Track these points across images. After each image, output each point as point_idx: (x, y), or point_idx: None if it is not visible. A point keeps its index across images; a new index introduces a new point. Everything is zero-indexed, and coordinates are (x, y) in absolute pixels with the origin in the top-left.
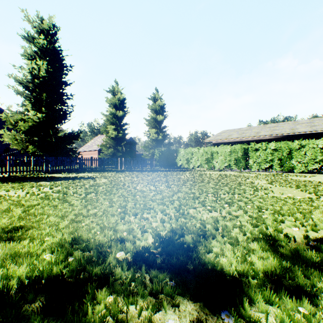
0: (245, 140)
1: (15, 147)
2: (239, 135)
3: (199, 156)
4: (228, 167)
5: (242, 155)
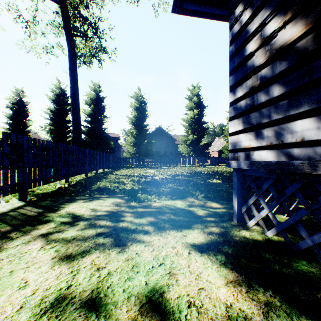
0: None
1: (184, 153)
2: None
3: None
4: None
5: None
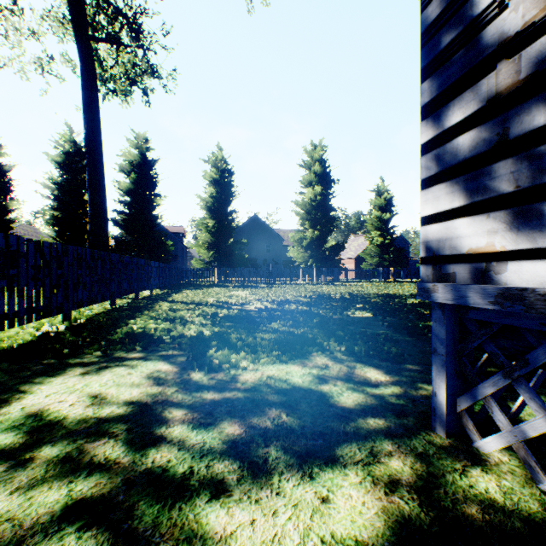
0: None
1: (299, 260)
2: None
3: None
4: None
5: None
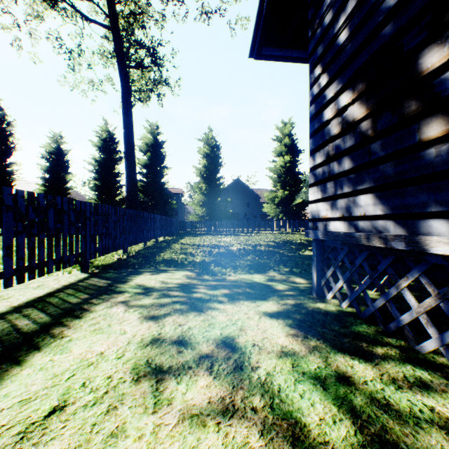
0: None
1: (272, 215)
2: None
3: None
4: None
5: None
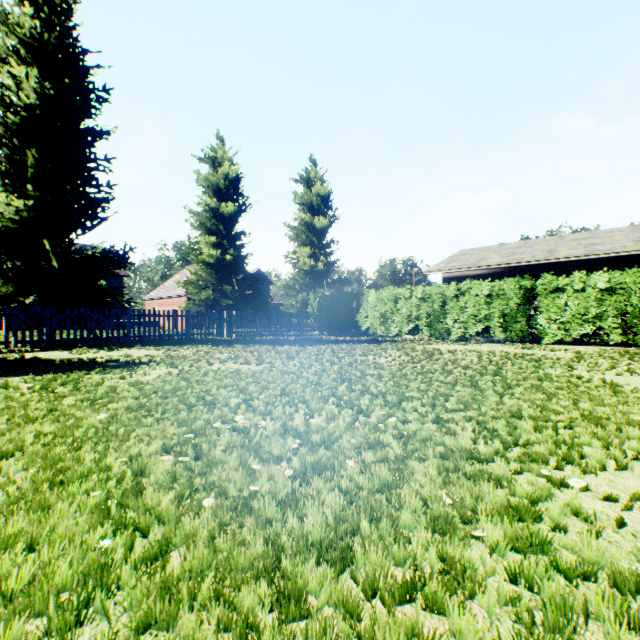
0: (519, 270)
1: None
2: (505, 257)
3: (412, 308)
4: (483, 334)
5: (520, 303)
